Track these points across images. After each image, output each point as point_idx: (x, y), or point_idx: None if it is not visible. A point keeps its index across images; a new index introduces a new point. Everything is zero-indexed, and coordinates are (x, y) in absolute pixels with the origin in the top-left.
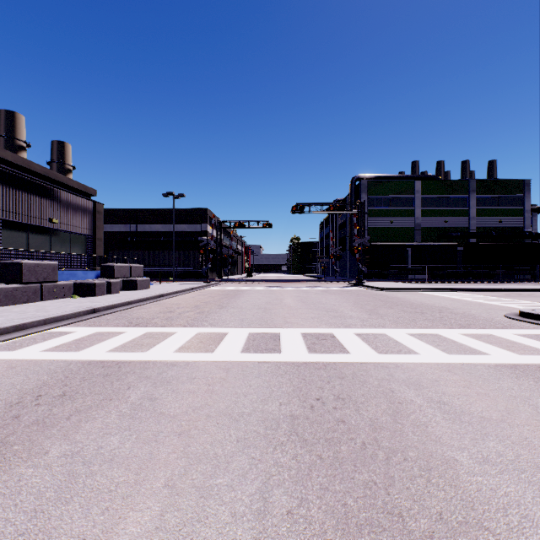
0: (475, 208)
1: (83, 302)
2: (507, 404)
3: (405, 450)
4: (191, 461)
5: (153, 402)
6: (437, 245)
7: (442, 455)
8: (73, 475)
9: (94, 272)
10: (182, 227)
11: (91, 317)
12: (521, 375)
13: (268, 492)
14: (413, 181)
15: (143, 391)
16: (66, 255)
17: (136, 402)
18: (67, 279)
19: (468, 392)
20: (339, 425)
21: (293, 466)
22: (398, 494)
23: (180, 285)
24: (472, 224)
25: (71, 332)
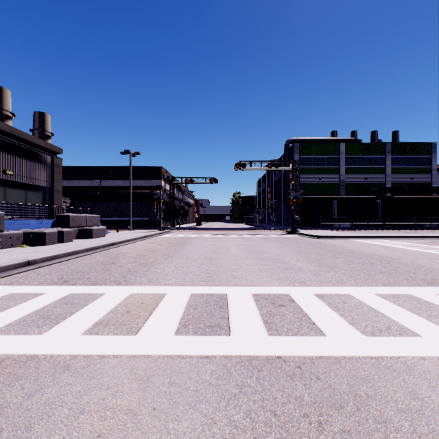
0: (390, 167)
1: (26, 252)
2: None
3: None
4: None
5: None
6: (359, 198)
7: None
8: None
9: (49, 222)
10: (140, 182)
11: (21, 271)
12: None
13: None
14: (338, 144)
15: None
16: (22, 205)
17: None
18: (18, 229)
19: None
20: None
21: None
22: None
23: (135, 233)
24: (388, 181)
25: None
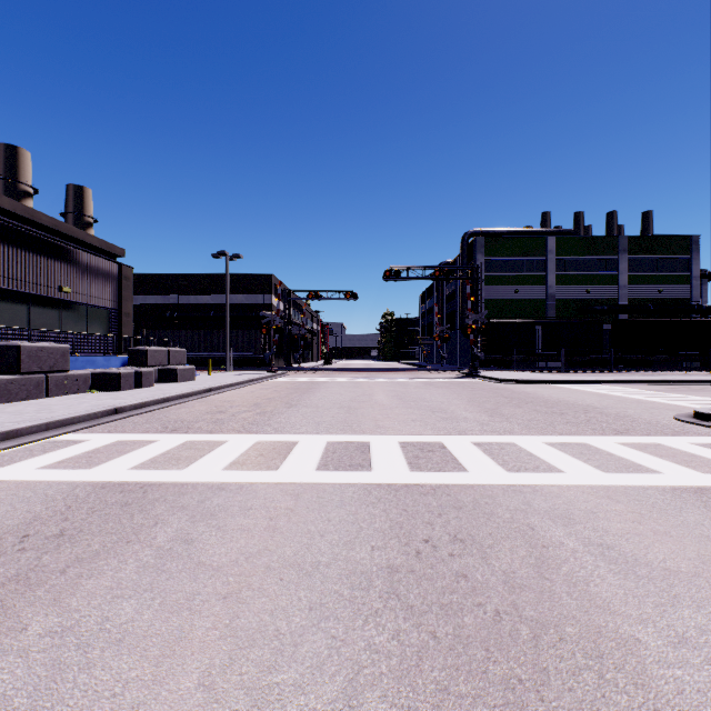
0: (627, 274)
1: (103, 399)
2: (699, 548)
3: (560, 624)
4: (240, 642)
5: (188, 545)
6: (577, 322)
7: (616, 631)
8: (60, 667)
9: (119, 359)
10: (239, 298)
11: (112, 420)
12: (710, 503)
13: (357, 696)
14: (545, 238)
15: (175, 528)
16: (81, 335)
17: (164, 545)
18: (82, 368)
19: (641, 530)
20: (459, 582)
21: (393, 650)
22: (557, 701)
23: (236, 376)
24: (623, 295)
25: (82, 441)
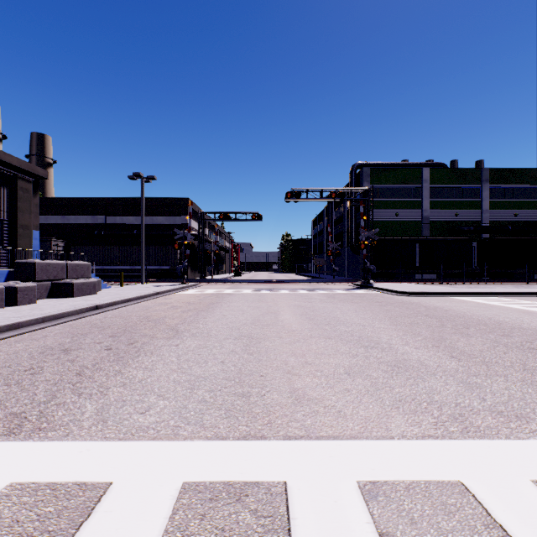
0: (488, 200)
1: None
2: None
3: None
4: None
5: None
6: (451, 240)
7: None
8: None
9: (1, 273)
10: (159, 219)
11: None
12: None
13: None
14: (421, 169)
15: None
16: None
17: None
18: None
19: None
20: None
21: None
22: None
23: (146, 288)
24: (486, 218)
25: None
